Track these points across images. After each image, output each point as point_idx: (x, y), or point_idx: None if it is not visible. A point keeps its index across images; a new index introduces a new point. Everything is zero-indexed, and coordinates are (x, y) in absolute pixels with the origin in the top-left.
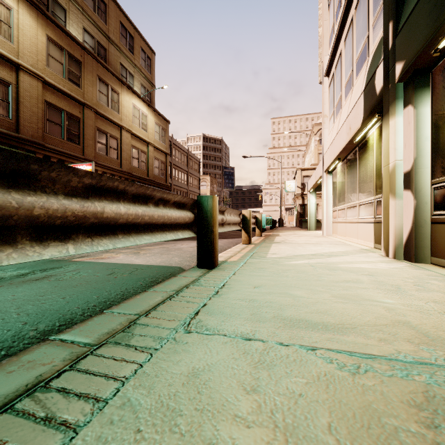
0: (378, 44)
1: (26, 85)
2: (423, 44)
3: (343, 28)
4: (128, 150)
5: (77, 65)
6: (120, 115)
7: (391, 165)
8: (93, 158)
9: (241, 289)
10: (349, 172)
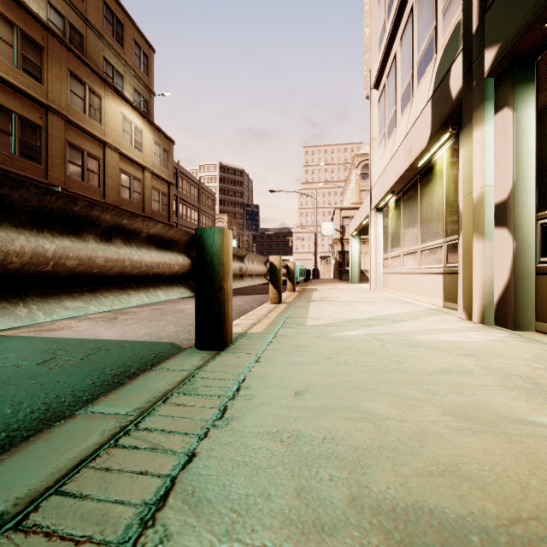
0: (452, 33)
1: None
2: (533, 13)
3: (398, 23)
4: (115, 175)
5: (36, 51)
6: (103, 127)
7: (476, 193)
8: (62, 184)
9: (271, 400)
10: (406, 208)
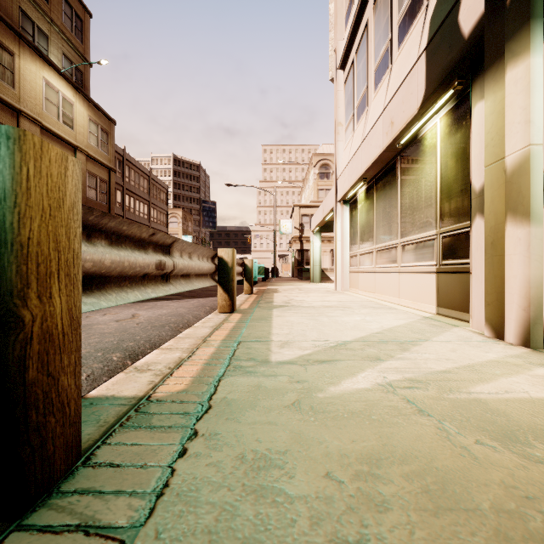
0: None
1: None
2: None
3: None
4: None
5: None
6: (17, 92)
7: (512, 157)
8: None
9: None
10: (381, 197)
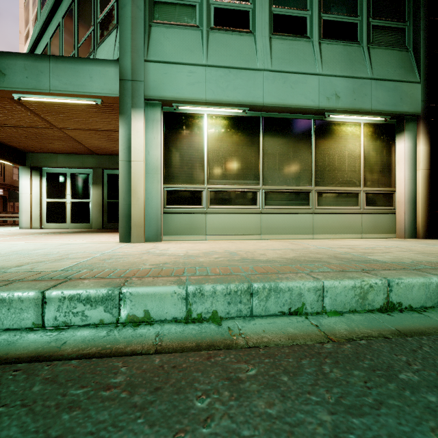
0: None
1: None
2: None
3: None
4: (10, 169)
5: None
6: None
7: None
8: None
9: None
10: None
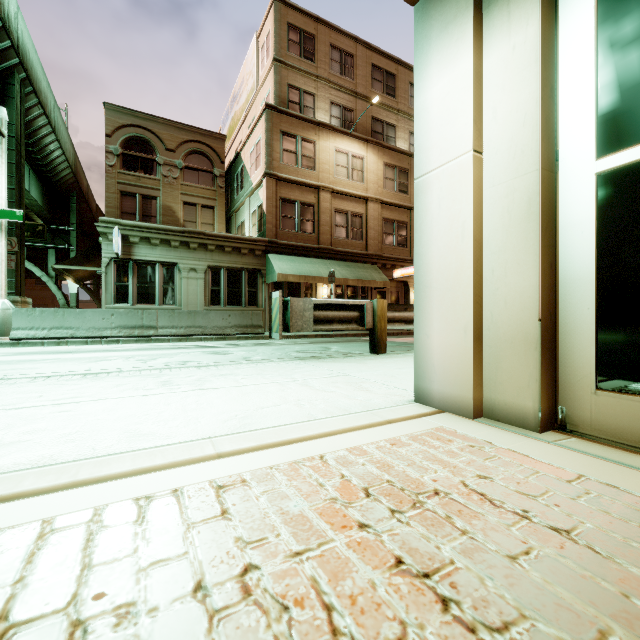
0: None
1: (371, 211)
2: None
3: None
4: None
5: (405, 174)
6: None
7: None
8: None
9: None
10: None
